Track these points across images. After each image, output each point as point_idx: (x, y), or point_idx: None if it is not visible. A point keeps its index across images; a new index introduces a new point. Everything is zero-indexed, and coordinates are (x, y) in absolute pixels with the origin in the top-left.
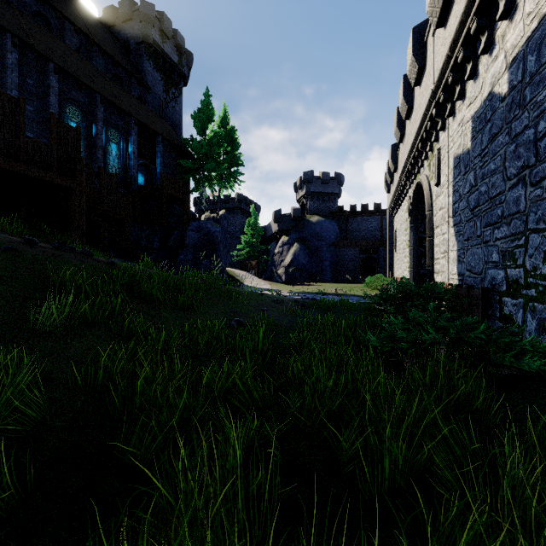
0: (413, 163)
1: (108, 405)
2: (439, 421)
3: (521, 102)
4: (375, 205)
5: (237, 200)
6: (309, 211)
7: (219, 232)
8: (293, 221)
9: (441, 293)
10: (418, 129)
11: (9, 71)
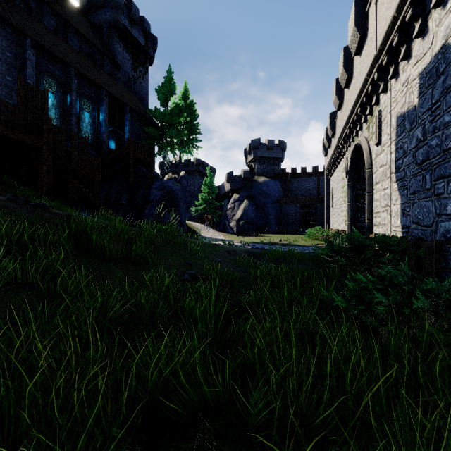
0: (351, 127)
1: None
2: None
3: None
4: (313, 167)
5: (196, 163)
6: (256, 172)
7: (179, 190)
8: (243, 181)
9: (394, 246)
10: (358, 94)
11: None
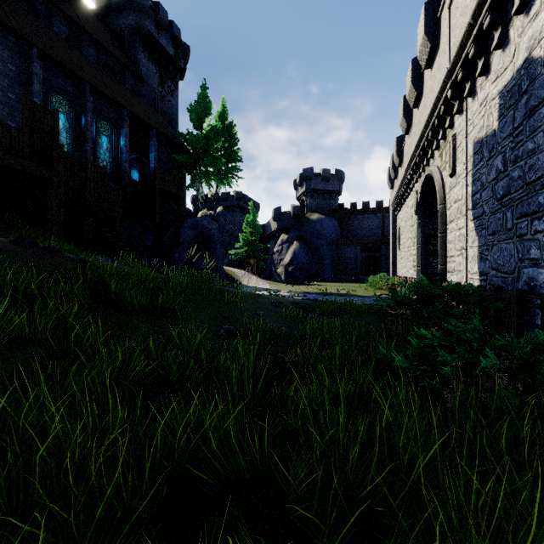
0: (421, 154)
1: None
2: None
3: None
4: (377, 202)
5: (236, 197)
6: (309, 208)
7: (216, 229)
8: (292, 219)
9: (468, 296)
10: (429, 115)
11: None
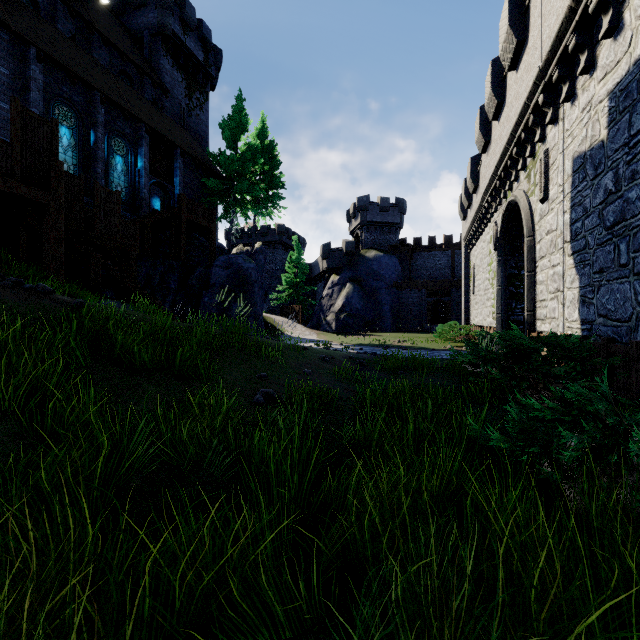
0: (503, 176)
1: None
2: None
3: None
4: (445, 237)
5: (277, 231)
6: (364, 244)
7: (253, 269)
8: (345, 257)
9: (574, 351)
10: (514, 128)
11: None
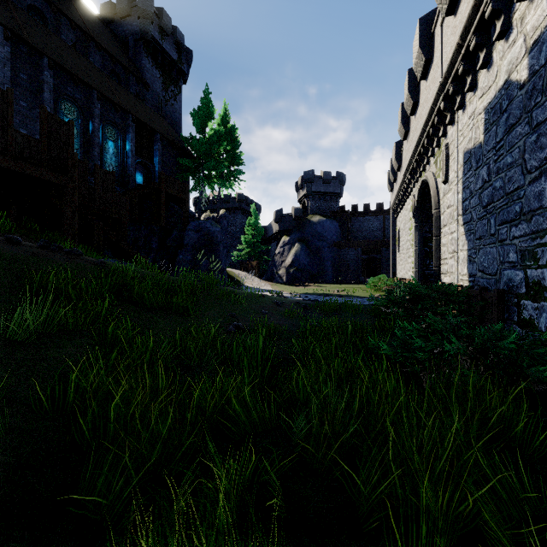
0: (418, 160)
1: (75, 434)
2: (481, 458)
3: (544, 88)
4: (377, 204)
5: (238, 199)
6: (310, 210)
7: (219, 232)
8: (294, 221)
9: (454, 296)
10: (424, 124)
11: (1, 65)
